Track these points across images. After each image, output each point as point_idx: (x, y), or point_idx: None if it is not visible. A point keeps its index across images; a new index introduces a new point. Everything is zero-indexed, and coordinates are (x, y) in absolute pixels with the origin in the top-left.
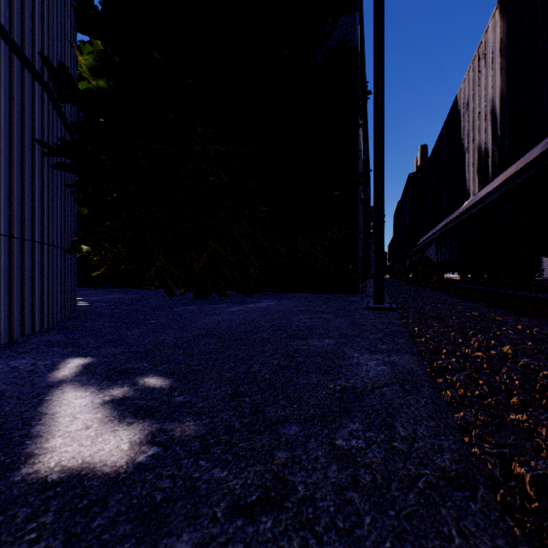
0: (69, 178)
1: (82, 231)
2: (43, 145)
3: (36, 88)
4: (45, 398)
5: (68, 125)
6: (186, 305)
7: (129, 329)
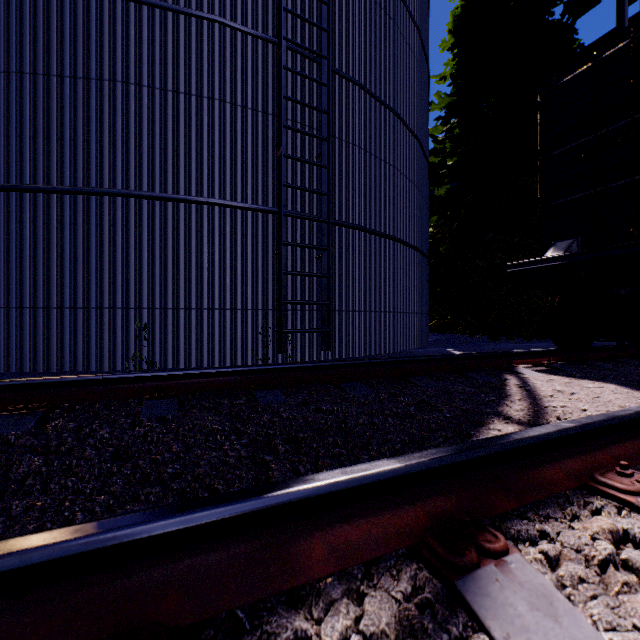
0: (428, 284)
1: (430, 304)
2: (429, 281)
3: (426, 262)
4: (450, 351)
5: (429, 263)
6: (481, 342)
7: (458, 346)
